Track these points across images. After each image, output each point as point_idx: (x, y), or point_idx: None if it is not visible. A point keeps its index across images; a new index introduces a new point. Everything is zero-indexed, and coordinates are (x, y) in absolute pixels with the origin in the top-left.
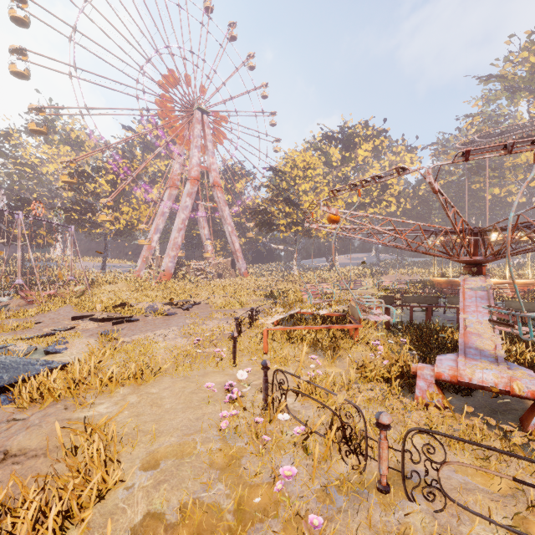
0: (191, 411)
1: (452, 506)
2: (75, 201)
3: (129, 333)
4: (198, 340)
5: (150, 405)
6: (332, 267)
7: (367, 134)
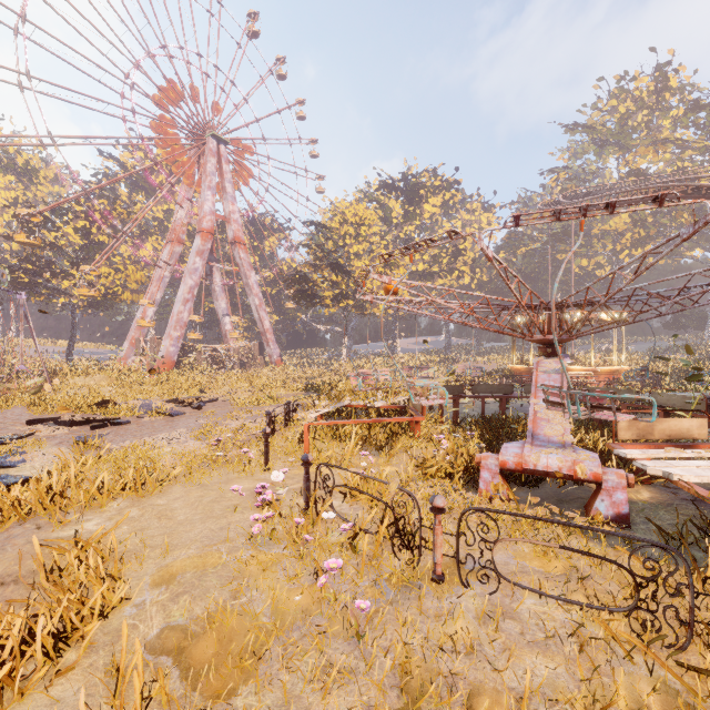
0: (213, 521)
1: (507, 588)
2: (25, 257)
3: (116, 440)
4: (218, 441)
5: (158, 517)
6: (392, 353)
7: (435, 185)
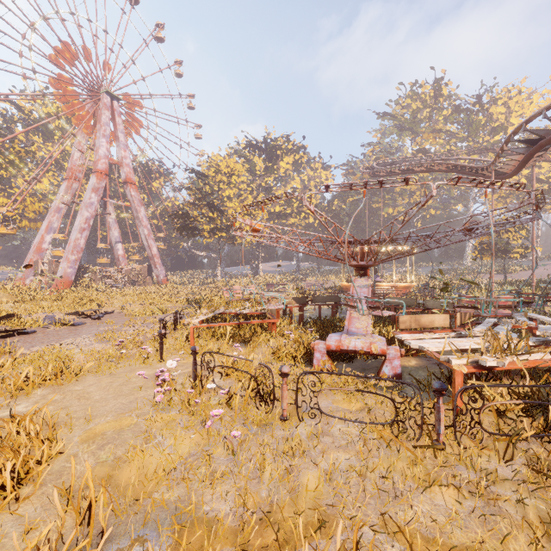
0: (123, 398)
1: (326, 420)
2: None
3: (26, 346)
4: (121, 342)
5: (77, 398)
6: (256, 274)
7: (288, 148)
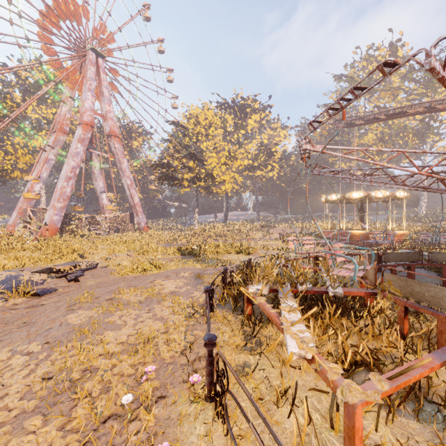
0: None
1: None
2: None
3: None
4: None
5: None
6: (225, 221)
7: (255, 107)
